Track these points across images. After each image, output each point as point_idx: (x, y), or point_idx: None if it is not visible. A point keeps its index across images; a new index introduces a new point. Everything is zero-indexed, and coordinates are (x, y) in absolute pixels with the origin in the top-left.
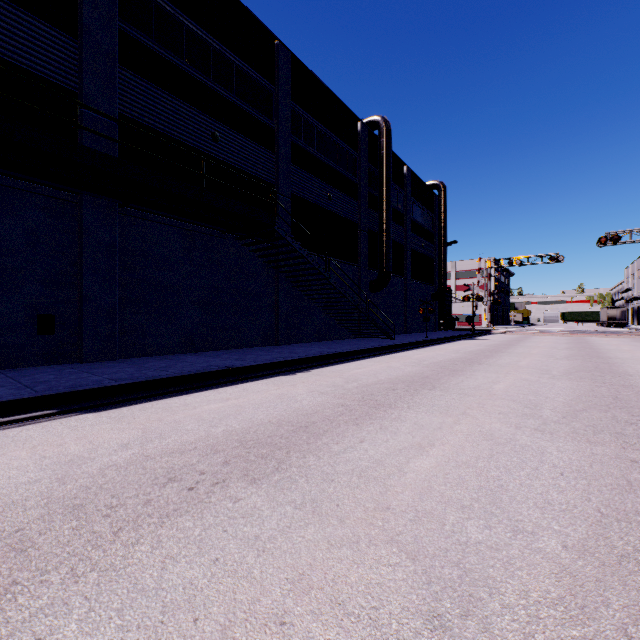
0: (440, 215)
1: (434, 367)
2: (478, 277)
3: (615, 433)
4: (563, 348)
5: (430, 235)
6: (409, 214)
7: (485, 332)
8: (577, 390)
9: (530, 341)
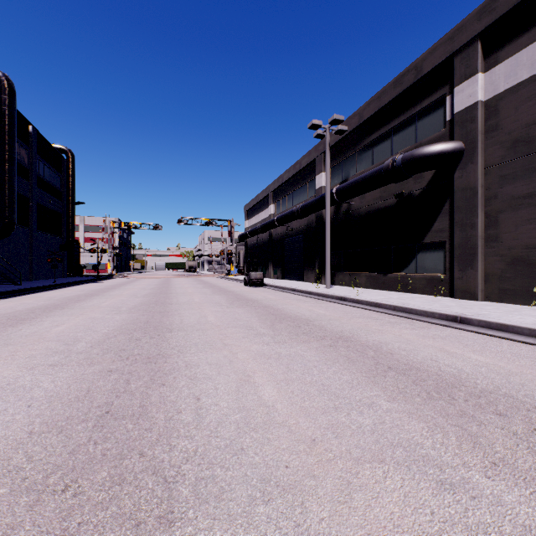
0: (69, 178)
1: (64, 300)
2: (103, 234)
3: (145, 310)
4: (154, 284)
5: (58, 193)
6: (36, 170)
7: (109, 277)
8: (143, 300)
9: (138, 282)
